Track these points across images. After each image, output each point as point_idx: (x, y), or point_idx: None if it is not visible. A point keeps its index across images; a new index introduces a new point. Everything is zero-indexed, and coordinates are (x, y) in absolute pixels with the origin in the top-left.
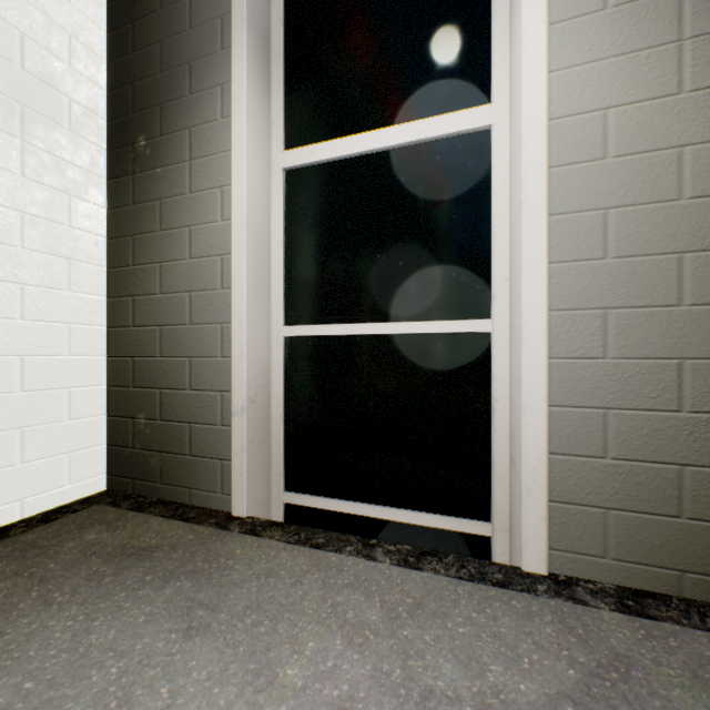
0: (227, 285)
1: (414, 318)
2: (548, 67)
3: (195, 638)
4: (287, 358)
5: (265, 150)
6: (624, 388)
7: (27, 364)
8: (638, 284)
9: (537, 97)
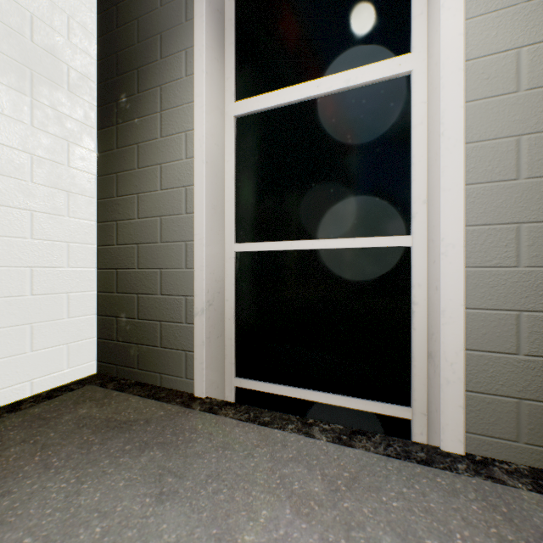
0: (190, 210)
1: (343, 236)
2: (465, 15)
3: (166, 503)
4: (238, 270)
5: (220, 101)
6: (536, 293)
7: (35, 274)
8: None
9: (455, 41)
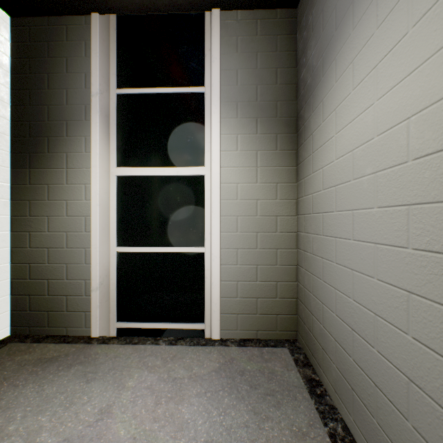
0: (89, 230)
1: (176, 245)
2: (221, 165)
3: (91, 382)
4: (118, 261)
5: (107, 167)
6: (242, 275)
7: None
8: (246, 241)
9: (217, 175)
